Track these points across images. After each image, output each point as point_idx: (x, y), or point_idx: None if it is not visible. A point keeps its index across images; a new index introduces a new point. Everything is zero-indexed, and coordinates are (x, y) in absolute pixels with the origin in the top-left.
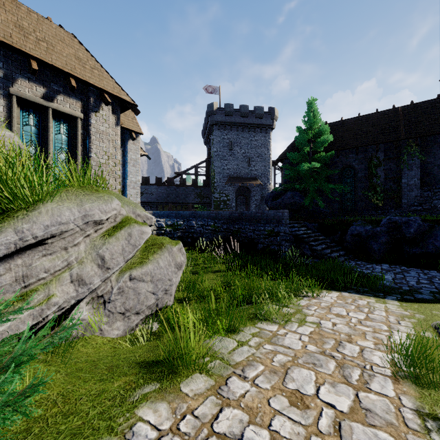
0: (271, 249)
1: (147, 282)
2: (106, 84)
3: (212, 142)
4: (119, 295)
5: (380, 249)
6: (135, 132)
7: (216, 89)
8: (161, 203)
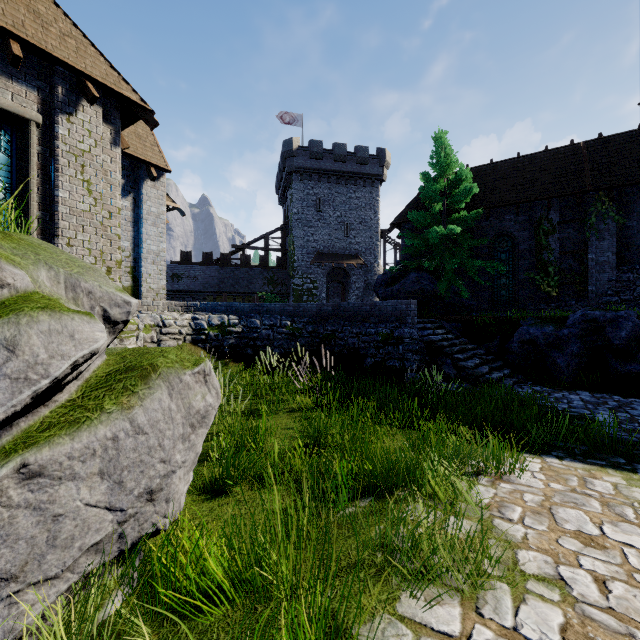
0: (389, 366)
1: (88, 480)
2: (92, 67)
3: (291, 199)
4: None
5: (569, 365)
6: (156, 167)
7: (296, 117)
8: (210, 292)
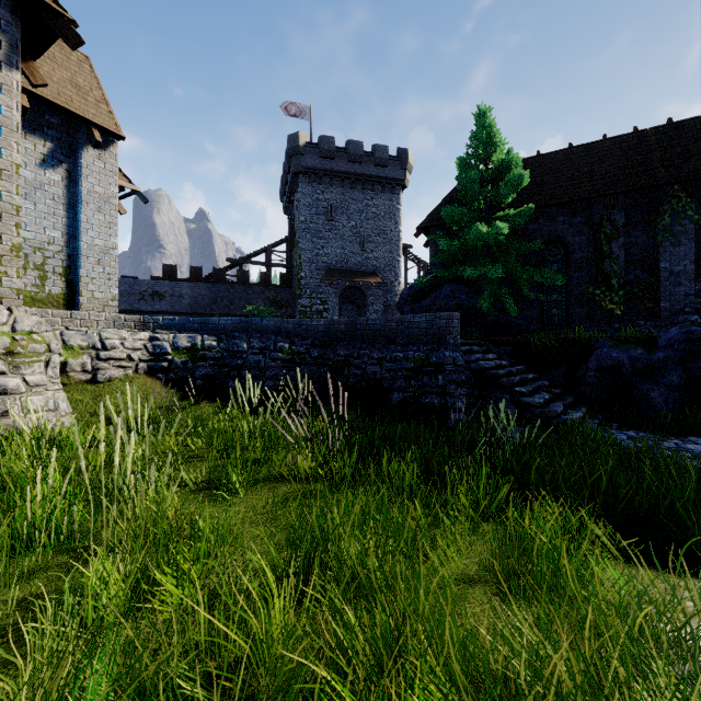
0: (425, 403)
1: None
2: None
3: (297, 205)
4: None
5: (668, 400)
6: (100, 129)
7: (304, 109)
8: (200, 314)
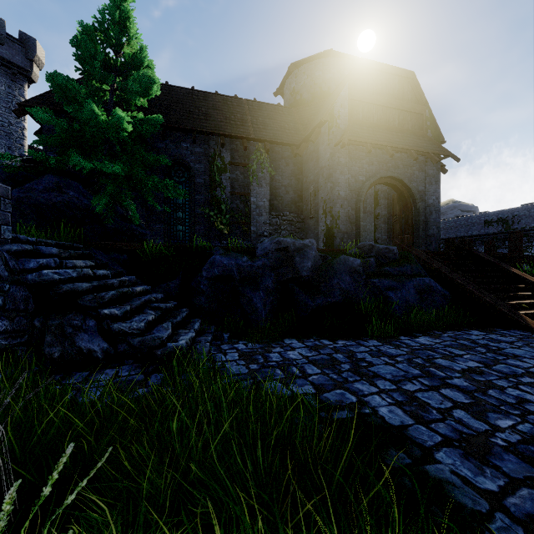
0: None
1: None
2: None
3: None
4: None
5: (266, 304)
6: None
7: None
8: None
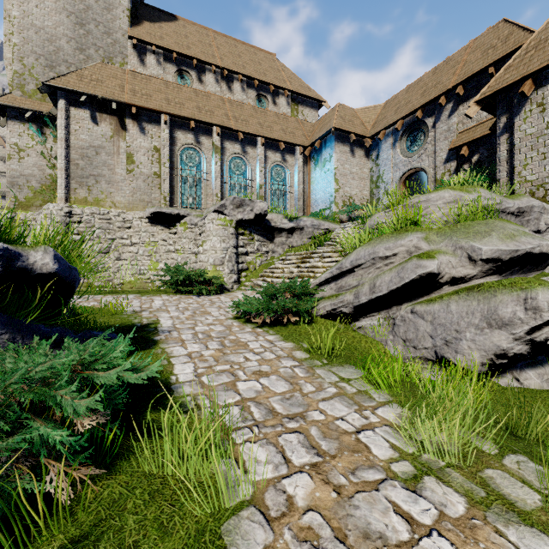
0: None
1: (426, 322)
2: None
3: None
4: (402, 323)
5: None
6: None
7: None
8: None
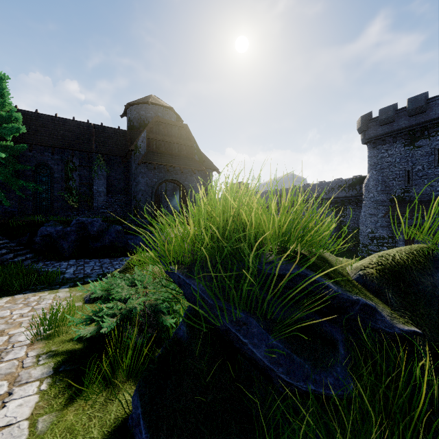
0: None
1: None
2: None
3: None
4: None
5: (70, 247)
6: None
7: None
8: None
